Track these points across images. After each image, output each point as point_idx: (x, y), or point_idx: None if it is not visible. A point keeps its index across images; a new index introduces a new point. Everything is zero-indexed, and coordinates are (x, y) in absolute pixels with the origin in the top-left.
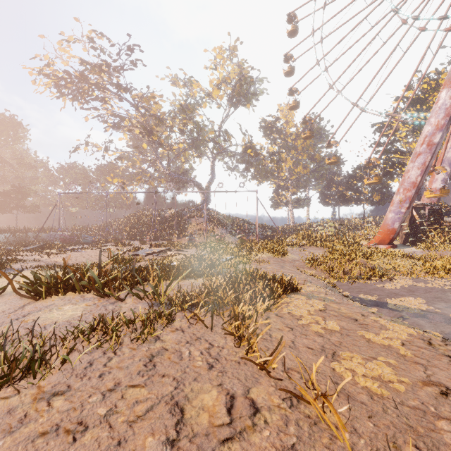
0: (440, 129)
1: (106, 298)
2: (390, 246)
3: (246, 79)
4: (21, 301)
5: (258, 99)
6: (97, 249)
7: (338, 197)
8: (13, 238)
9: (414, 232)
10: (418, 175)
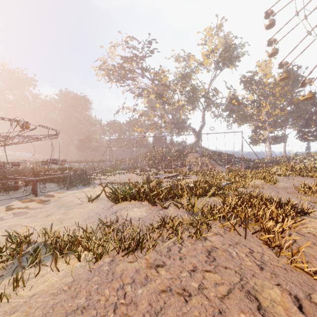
0: None
1: (155, 205)
2: None
3: (230, 46)
4: (109, 203)
5: (240, 60)
6: (132, 173)
7: None
8: (86, 165)
9: None
10: None
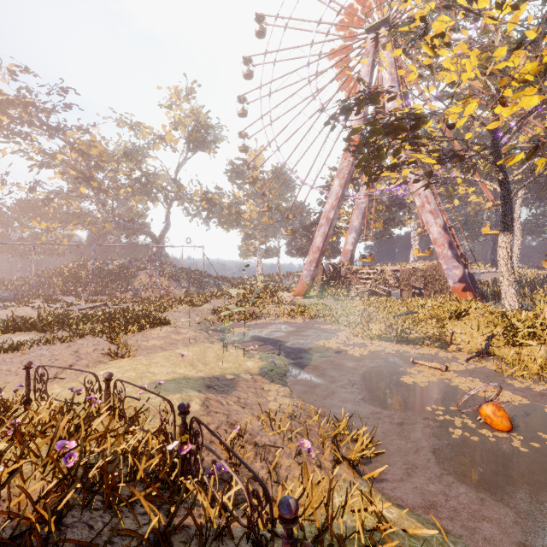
0: (333, 208)
1: (44, 333)
2: (303, 297)
3: (203, 126)
4: None
5: (217, 147)
6: (24, 307)
7: (297, 250)
8: None
9: (325, 286)
10: (321, 242)
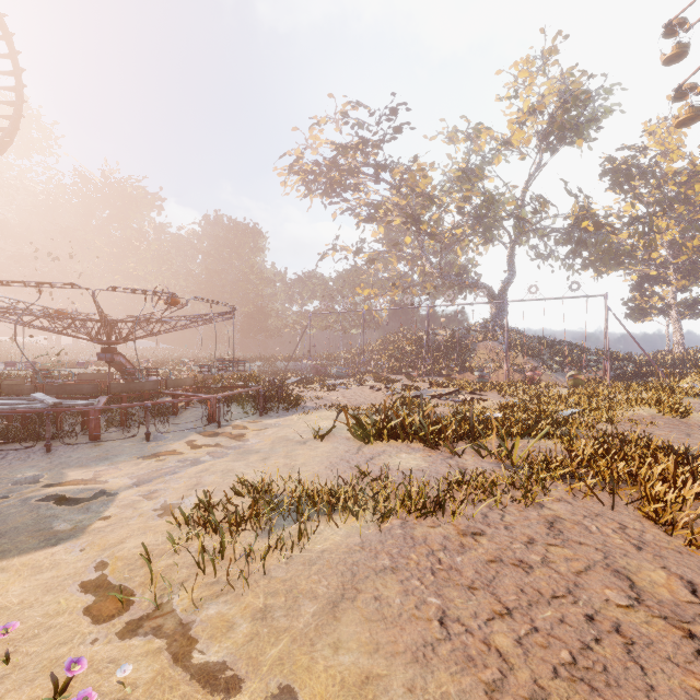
0: None
1: (436, 451)
2: None
3: (576, 98)
4: (352, 444)
5: (600, 127)
6: (361, 386)
7: None
8: (263, 368)
9: None
10: None
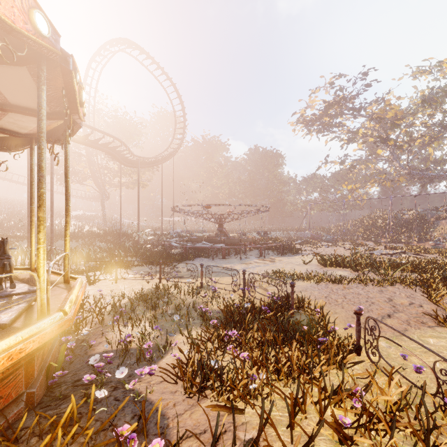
0: None
1: (356, 272)
2: None
3: None
4: (319, 267)
5: None
6: (338, 247)
7: None
8: (282, 235)
9: None
10: None
